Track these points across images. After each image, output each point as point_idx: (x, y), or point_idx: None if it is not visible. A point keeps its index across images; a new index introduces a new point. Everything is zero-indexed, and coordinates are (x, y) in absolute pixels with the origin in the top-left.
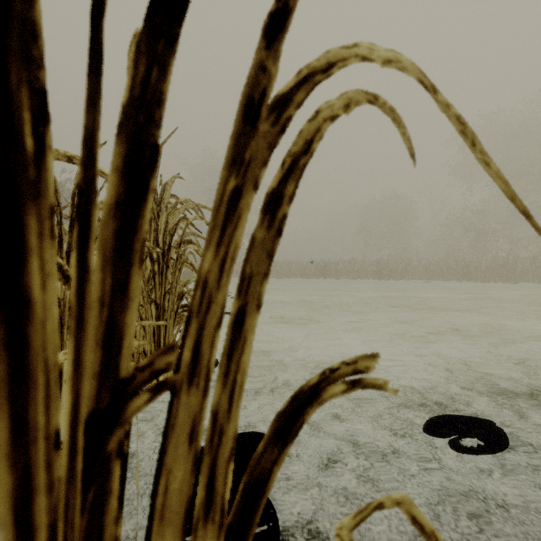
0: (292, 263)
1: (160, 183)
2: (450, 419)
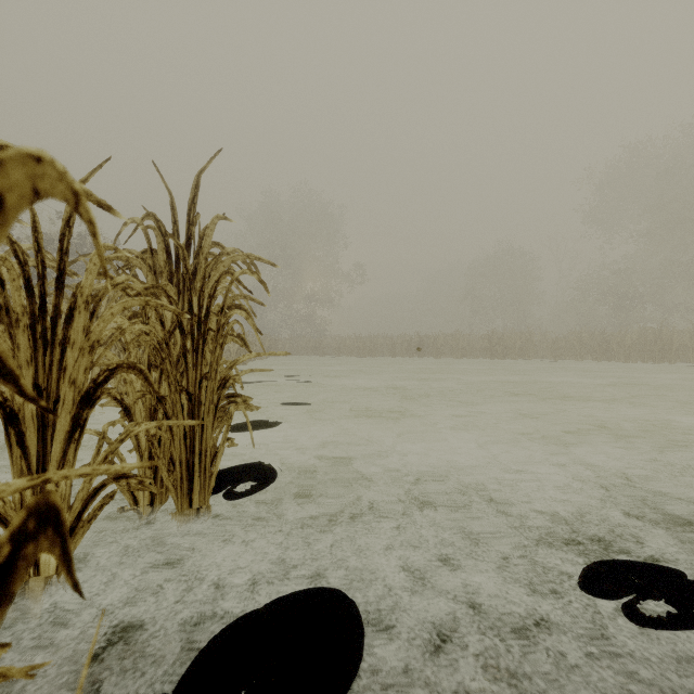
0: (378, 337)
1: (195, 225)
2: (618, 568)
